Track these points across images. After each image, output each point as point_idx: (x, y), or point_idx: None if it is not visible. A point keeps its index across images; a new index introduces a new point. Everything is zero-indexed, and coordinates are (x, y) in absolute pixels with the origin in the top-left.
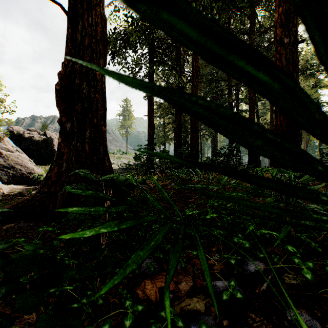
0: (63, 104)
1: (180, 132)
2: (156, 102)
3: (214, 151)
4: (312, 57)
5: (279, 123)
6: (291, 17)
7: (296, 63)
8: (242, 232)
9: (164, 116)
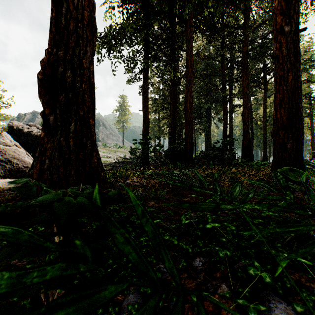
0: (47, 95)
1: (174, 127)
2: (151, 97)
3: (208, 145)
4: (304, 52)
5: (279, 116)
6: (292, 3)
7: (297, 53)
8: (253, 250)
9: (159, 111)
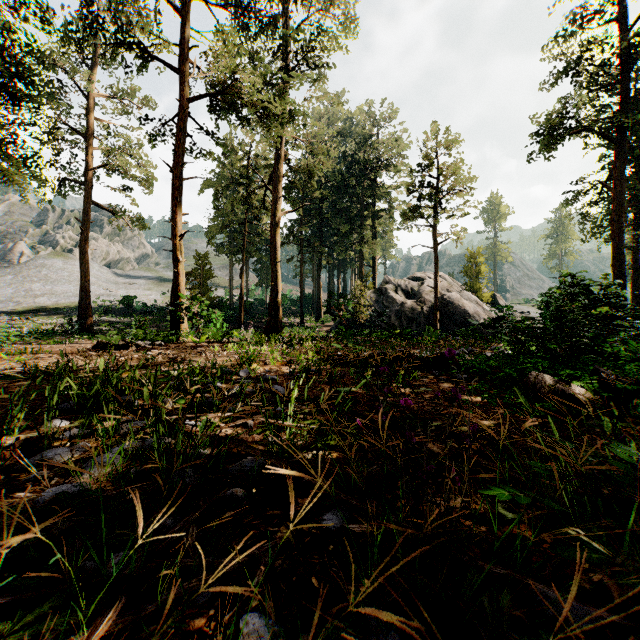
0: None
1: None
2: None
3: None
4: None
5: None
6: None
7: None
8: None
9: None
